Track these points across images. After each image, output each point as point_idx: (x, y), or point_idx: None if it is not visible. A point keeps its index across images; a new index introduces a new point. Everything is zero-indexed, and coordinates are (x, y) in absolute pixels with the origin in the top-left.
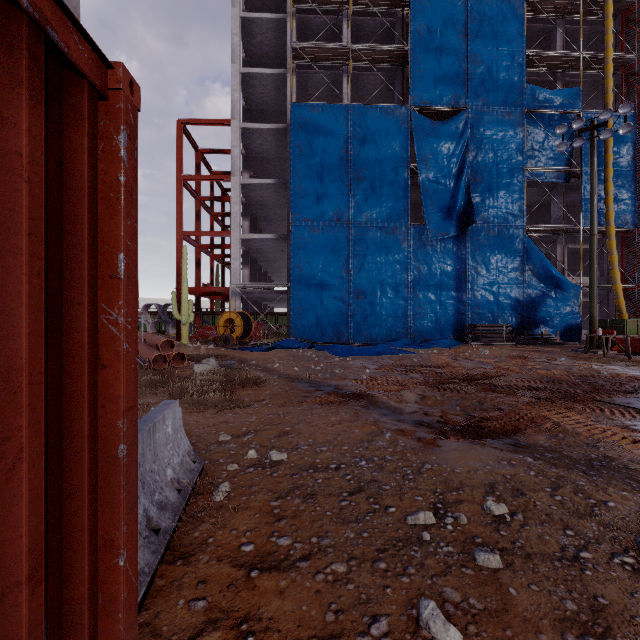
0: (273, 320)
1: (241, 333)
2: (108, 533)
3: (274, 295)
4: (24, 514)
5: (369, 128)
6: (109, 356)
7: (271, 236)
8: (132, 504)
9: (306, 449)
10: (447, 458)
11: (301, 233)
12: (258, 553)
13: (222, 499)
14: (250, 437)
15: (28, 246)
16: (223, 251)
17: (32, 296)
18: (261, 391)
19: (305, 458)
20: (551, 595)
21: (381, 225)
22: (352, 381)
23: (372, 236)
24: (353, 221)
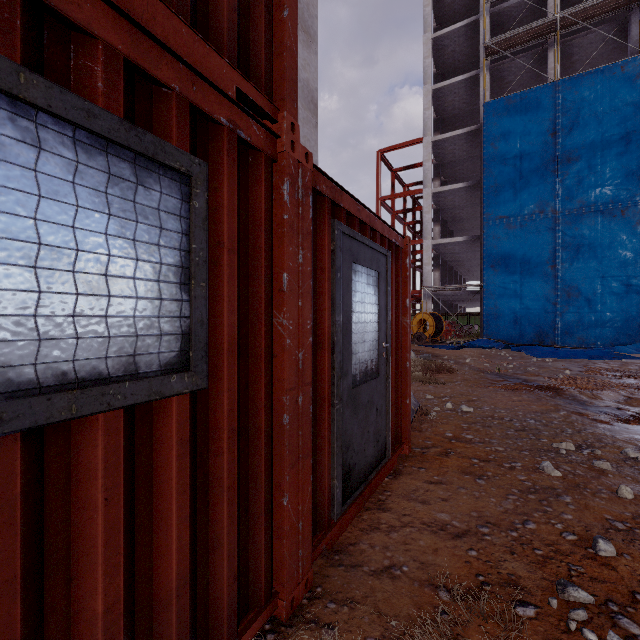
0: (464, 320)
1: (433, 332)
2: (403, 391)
3: (465, 295)
4: (393, 371)
5: (584, 99)
6: (403, 333)
7: (462, 238)
8: (409, 384)
9: (488, 409)
10: (613, 430)
11: (495, 232)
12: (454, 437)
13: (433, 419)
14: (446, 399)
15: (393, 302)
16: (414, 256)
17: (394, 315)
18: (453, 376)
19: (486, 413)
20: (638, 482)
21: (602, 208)
22: (544, 378)
23: (589, 223)
24: (561, 210)
